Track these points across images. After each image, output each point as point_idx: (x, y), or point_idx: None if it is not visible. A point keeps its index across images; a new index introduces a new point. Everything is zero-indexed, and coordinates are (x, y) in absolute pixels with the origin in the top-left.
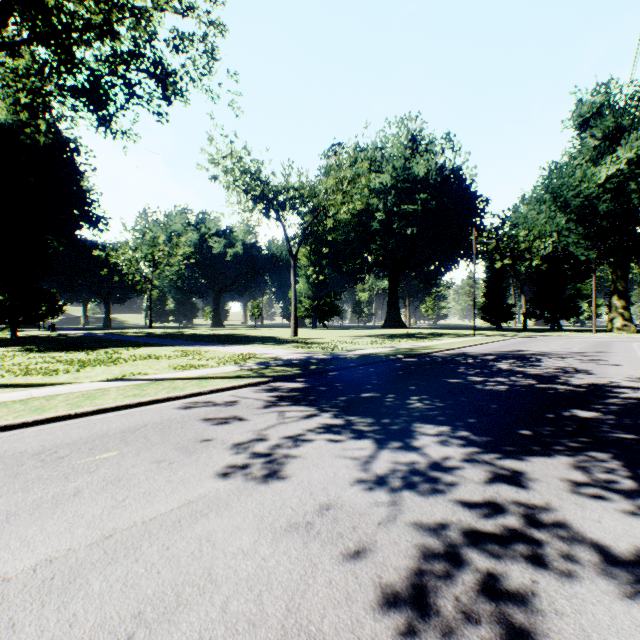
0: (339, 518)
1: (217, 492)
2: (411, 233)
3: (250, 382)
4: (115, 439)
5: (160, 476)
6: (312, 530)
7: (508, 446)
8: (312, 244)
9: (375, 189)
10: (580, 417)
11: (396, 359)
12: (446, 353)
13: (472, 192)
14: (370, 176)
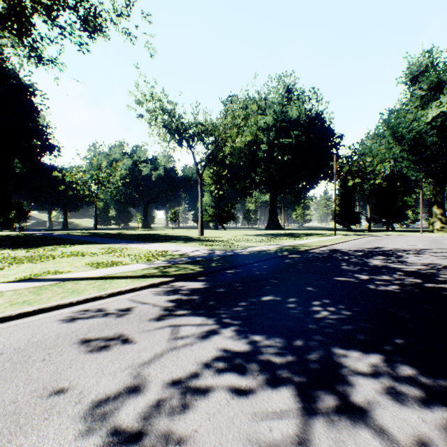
0: None
1: None
2: (286, 160)
3: (152, 283)
4: None
5: None
6: None
7: None
8: (214, 166)
9: (261, 127)
10: None
11: (283, 256)
12: (322, 250)
13: (331, 130)
14: (257, 117)
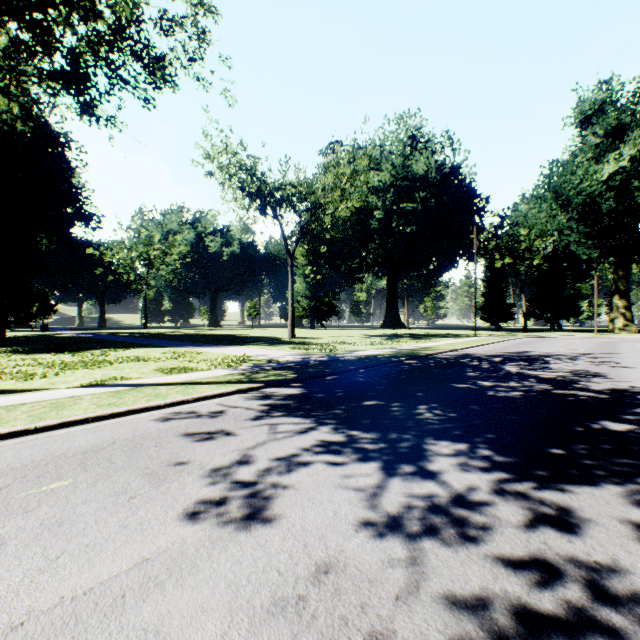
0: (342, 589)
1: (182, 544)
2: (410, 232)
3: (241, 388)
4: (72, 462)
5: (114, 518)
6: (305, 612)
7: (542, 471)
8: (310, 242)
9: (374, 187)
10: (614, 431)
11: (398, 361)
12: (449, 354)
13: (472, 190)
14: (369, 174)
